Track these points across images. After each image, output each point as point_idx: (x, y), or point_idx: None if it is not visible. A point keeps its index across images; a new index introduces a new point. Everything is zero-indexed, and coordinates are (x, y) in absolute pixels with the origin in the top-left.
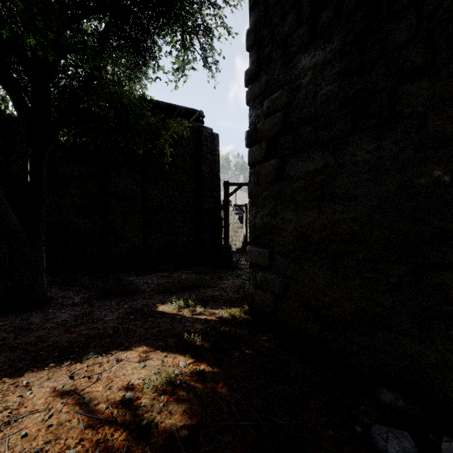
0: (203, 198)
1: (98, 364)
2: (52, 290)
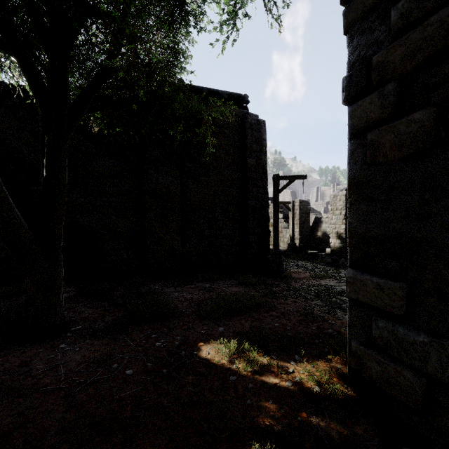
0: (248, 195)
1: None
2: (79, 306)
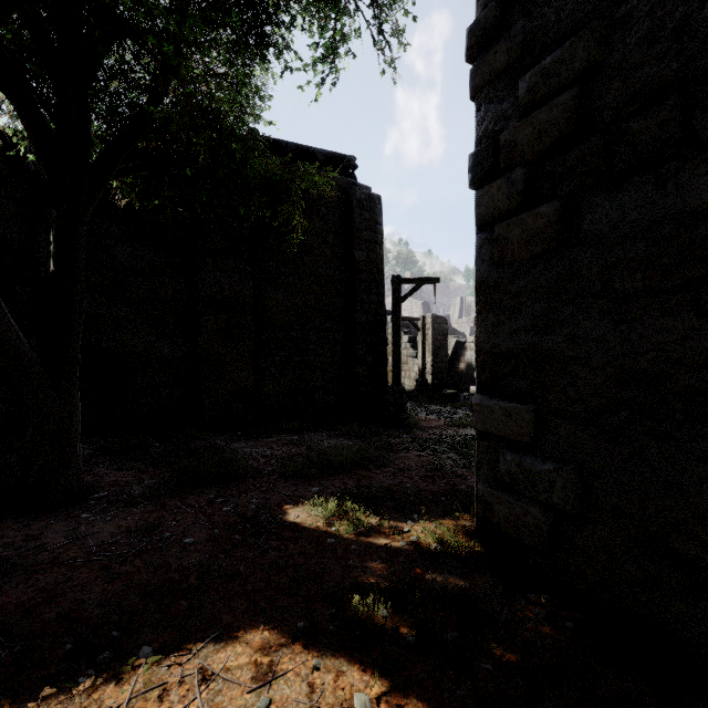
0: (356, 306)
1: (156, 690)
2: (99, 468)
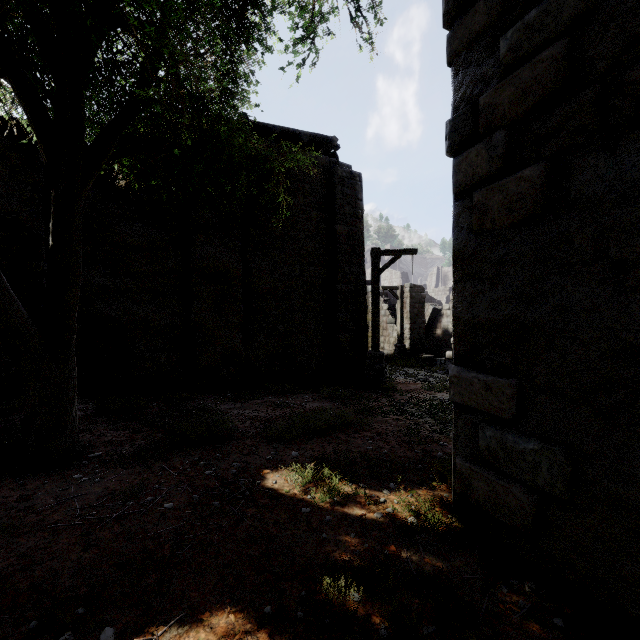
0: (337, 276)
1: None
2: (98, 427)
